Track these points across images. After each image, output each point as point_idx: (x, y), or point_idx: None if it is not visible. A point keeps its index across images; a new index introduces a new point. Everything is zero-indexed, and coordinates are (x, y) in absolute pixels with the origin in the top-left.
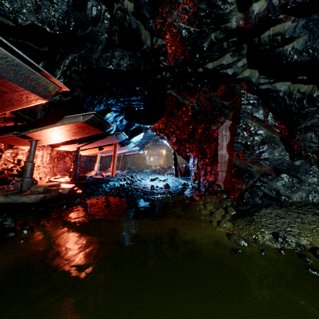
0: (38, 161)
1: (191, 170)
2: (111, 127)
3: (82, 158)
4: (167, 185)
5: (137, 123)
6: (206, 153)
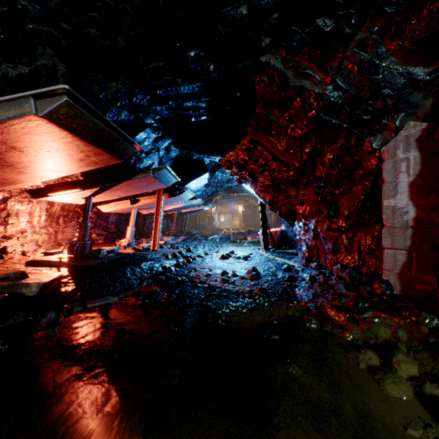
0: (21, 222)
1: (300, 241)
2: (150, 161)
3: (112, 218)
4: (256, 273)
5: (197, 152)
6: (339, 206)
